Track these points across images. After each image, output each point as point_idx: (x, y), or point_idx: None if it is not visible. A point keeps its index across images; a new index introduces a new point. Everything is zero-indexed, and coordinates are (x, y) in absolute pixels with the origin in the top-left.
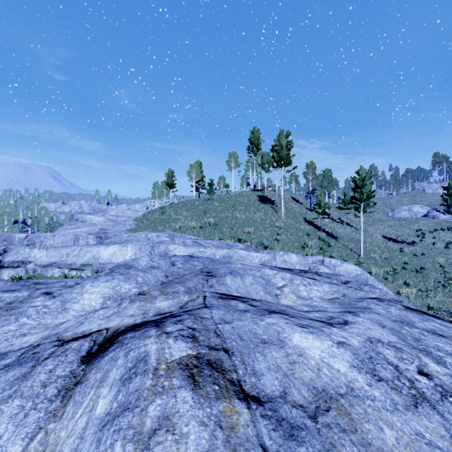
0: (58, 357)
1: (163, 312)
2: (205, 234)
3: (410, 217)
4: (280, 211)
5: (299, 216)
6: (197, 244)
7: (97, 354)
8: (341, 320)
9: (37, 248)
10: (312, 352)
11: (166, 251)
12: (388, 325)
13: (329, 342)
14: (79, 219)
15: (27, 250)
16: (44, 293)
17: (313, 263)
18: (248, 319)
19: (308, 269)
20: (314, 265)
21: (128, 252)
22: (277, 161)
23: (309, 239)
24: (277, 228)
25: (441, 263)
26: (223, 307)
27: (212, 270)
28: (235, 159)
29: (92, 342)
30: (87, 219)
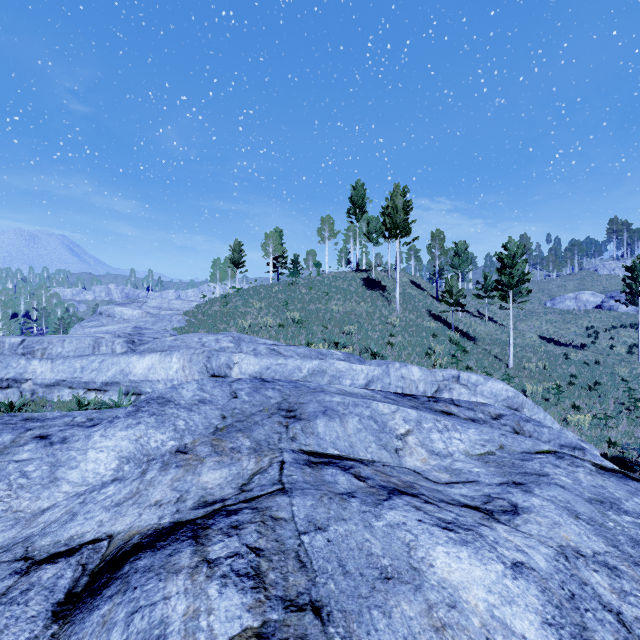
0: (12, 605)
1: (210, 499)
2: (286, 336)
3: (577, 309)
4: (394, 301)
5: (422, 308)
6: (274, 353)
7: (84, 600)
8: (506, 505)
9: (37, 358)
10: (472, 596)
11: (228, 363)
12: (583, 511)
13: (498, 567)
14: (104, 313)
15: (22, 362)
16: (37, 437)
17: (443, 379)
18: (356, 516)
19: (436, 389)
20: (446, 383)
21: (172, 364)
22: (390, 229)
23: (436, 342)
24: (391, 326)
25: (623, 376)
26: (312, 489)
27: (295, 407)
28: (330, 226)
29: (80, 568)
30: (117, 312)
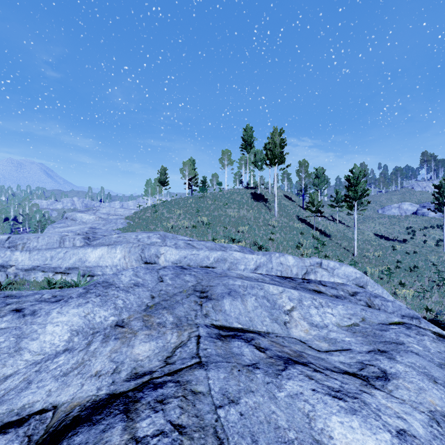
0: None
1: (140, 371)
2: (198, 234)
3: (400, 215)
4: (273, 209)
5: (292, 214)
6: (190, 246)
7: None
8: (377, 371)
9: (19, 250)
10: None
11: (157, 253)
12: (438, 376)
13: (386, 436)
14: (69, 218)
15: (7, 253)
16: (14, 310)
17: (310, 265)
18: (261, 388)
19: (305, 272)
20: (312, 267)
21: (116, 255)
22: (270, 159)
23: (303, 238)
24: (271, 227)
25: (433, 262)
26: (224, 361)
27: (206, 289)
28: (228, 156)
29: (26, 439)
30: (78, 217)
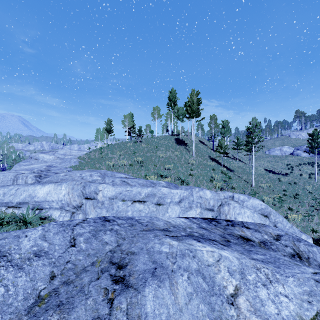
0: None
1: None
2: (133, 171)
3: (281, 155)
4: (192, 151)
5: (206, 155)
6: (125, 183)
7: None
8: None
9: None
10: None
11: (95, 190)
12: None
13: None
14: (33, 157)
15: None
16: None
17: (224, 198)
18: None
19: (220, 204)
20: (225, 200)
21: (61, 191)
22: (189, 113)
23: (214, 173)
24: (190, 164)
25: (309, 190)
26: None
27: (125, 260)
28: (158, 111)
29: None
30: (40, 157)
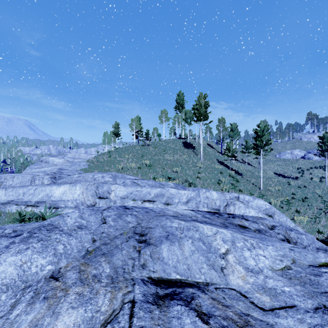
0: None
1: None
2: (142, 173)
3: (292, 158)
4: (199, 154)
5: (214, 158)
6: (135, 184)
7: None
8: None
9: None
10: None
11: (108, 190)
12: None
13: None
14: (43, 161)
15: None
16: None
17: (230, 199)
18: None
19: (226, 204)
20: (231, 200)
21: (76, 191)
22: (197, 116)
23: (222, 176)
24: (198, 168)
25: (319, 194)
26: None
27: (145, 231)
28: (165, 115)
29: None
30: (50, 160)
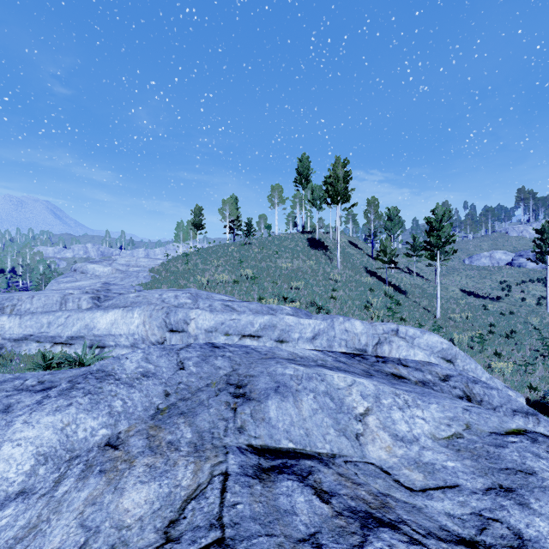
0: None
1: None
2: (240, 291)
3: (491, 266)
4: (336, 259)
5: (359, 265)
6: (228, 309)
7: None
8: (508, 534)
9: (6, 315)
10: None
11: (185, 319)
12: None
13: None
14: (78, 270)
15: None
16: None
17: (384, 333)
18: None
19: (377, 341)
20: (385, 336)
21: (134, 320)
22: (332, 196)
23: (373, 296)
24: (333, 281)
25: (535, 325)
26: (262, 535)
27: (244, 381)
28: (279, 193)
29: None
30: (89, 269)
